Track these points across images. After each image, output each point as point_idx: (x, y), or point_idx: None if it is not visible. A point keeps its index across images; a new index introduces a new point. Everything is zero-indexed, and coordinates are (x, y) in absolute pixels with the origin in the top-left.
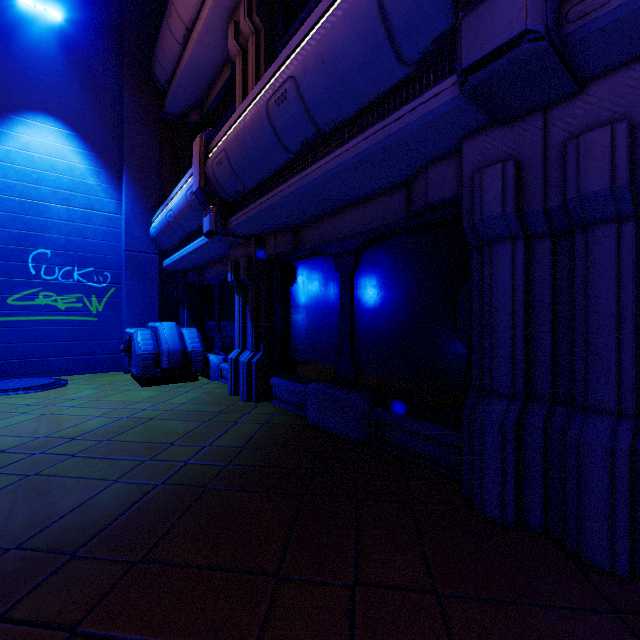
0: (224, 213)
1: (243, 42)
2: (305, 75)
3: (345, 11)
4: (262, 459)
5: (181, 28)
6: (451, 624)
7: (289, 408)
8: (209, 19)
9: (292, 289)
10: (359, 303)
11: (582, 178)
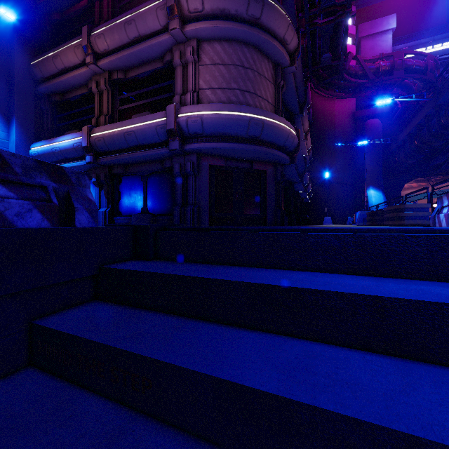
0: (96, 156)
1: (100, 90)
2: (138, 133)
3: (149, 127)
4: None
5: (62, 66)
6: None
7: None
8: (82, 73)
9: (123, 186)
10: (149, 190)
11: (187, 169)
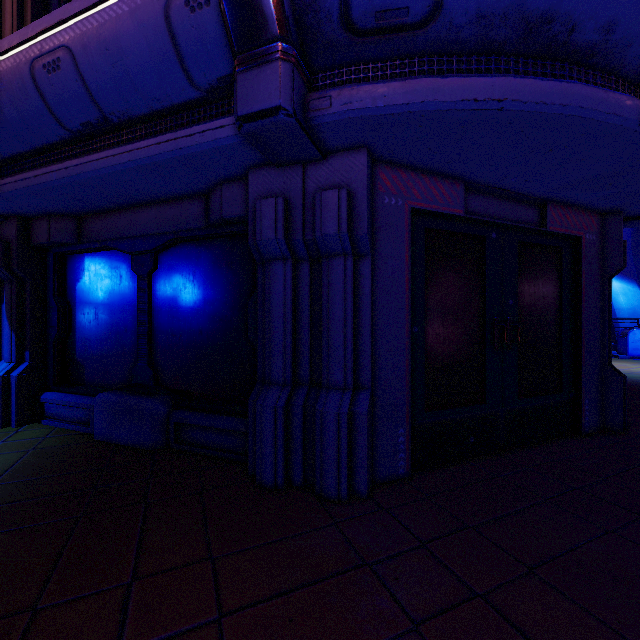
0: None
1: None
2: (85, 53)
3: (132, 10)
4: (22, 492)
5: None
6: (220, 577)
7: (70, 426)
8: None
9: (75, 286)
10: (158, 305)
11: (323, 222)
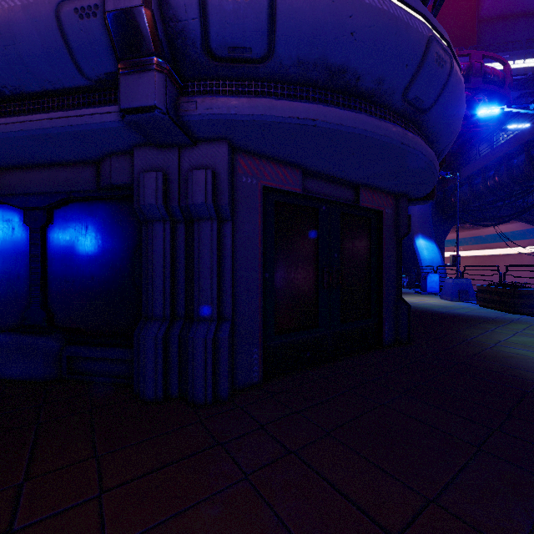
0: None
1: None
2: None
3: (24, 5)
4: None
5: None
6: (103, 468)
7: None
8: None
9: None
10: (52, 255)
11: (194, 194)
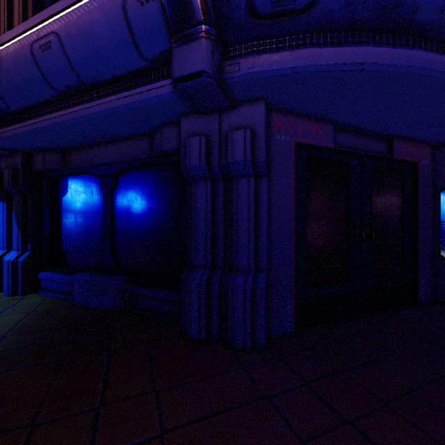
0: None
1: None
2: (68, 37)
3: (100, 5)
4: (25, 341)
5: None
6: (162, 404)
7: (57, 295)
8: None
9: (61, 199)
10: (118, 212)
11: (234, 153)
